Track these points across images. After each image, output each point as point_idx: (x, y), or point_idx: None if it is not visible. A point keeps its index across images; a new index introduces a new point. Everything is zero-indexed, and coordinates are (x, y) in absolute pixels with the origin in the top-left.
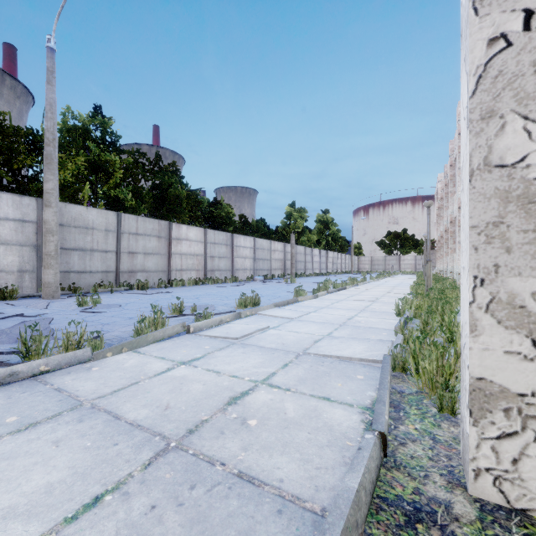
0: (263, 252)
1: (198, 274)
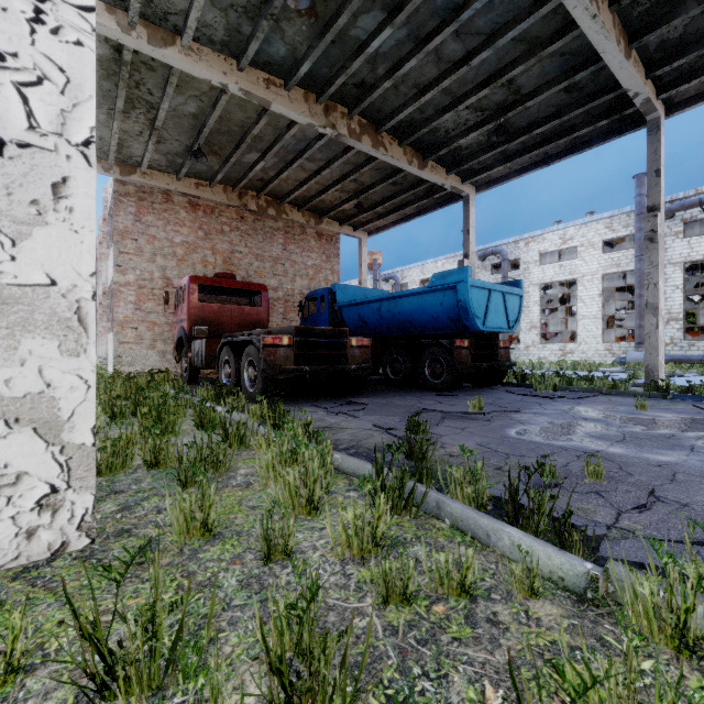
0: None
1: None
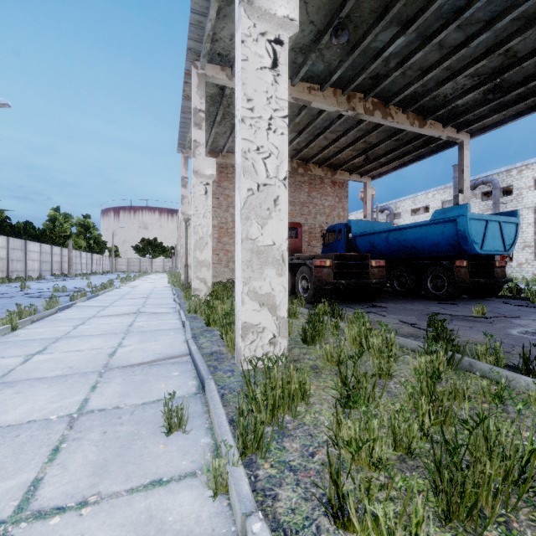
0: (46, 255)
1: (3, 274)
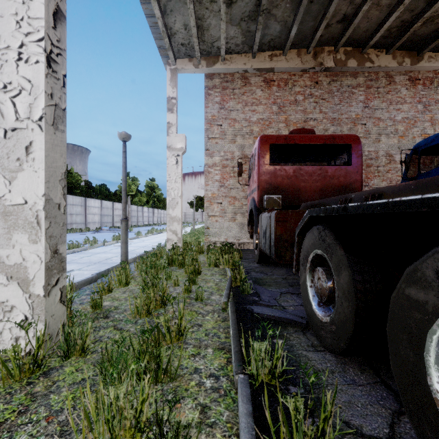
0: (107, 210)
1: None
